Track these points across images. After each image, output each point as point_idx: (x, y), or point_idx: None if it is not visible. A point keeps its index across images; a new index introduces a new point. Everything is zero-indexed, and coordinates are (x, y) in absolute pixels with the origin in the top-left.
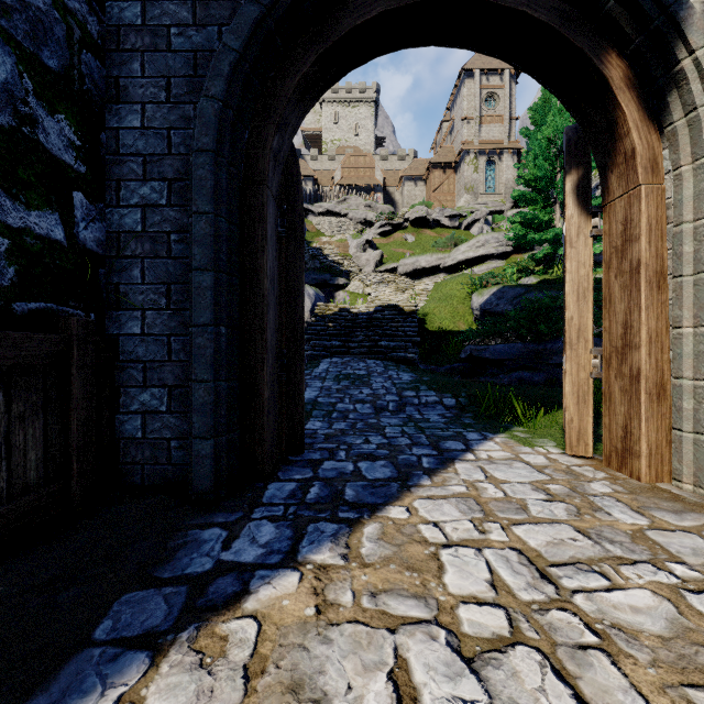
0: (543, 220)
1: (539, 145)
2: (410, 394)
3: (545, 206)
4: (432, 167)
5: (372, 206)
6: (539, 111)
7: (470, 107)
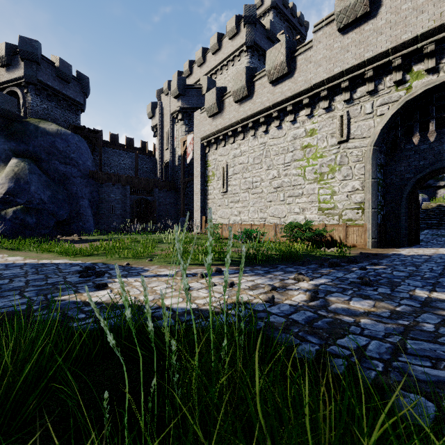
0: None
1: None
2: None
3: None
4: None
5: None
6: None
7: None
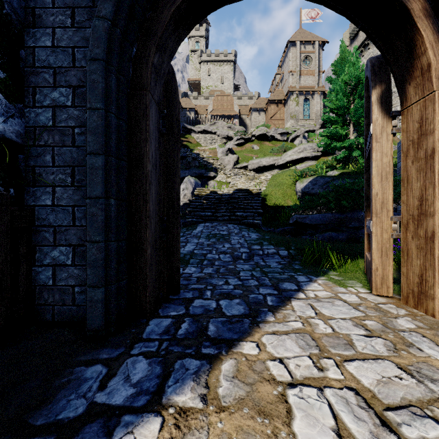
0: (342, 134)
1: (339, 86)
2: (257, 247)
3: (343, 125)
4: (270, 103)
5: (232, 127)
6: (338, 66)
7: (293, 65)
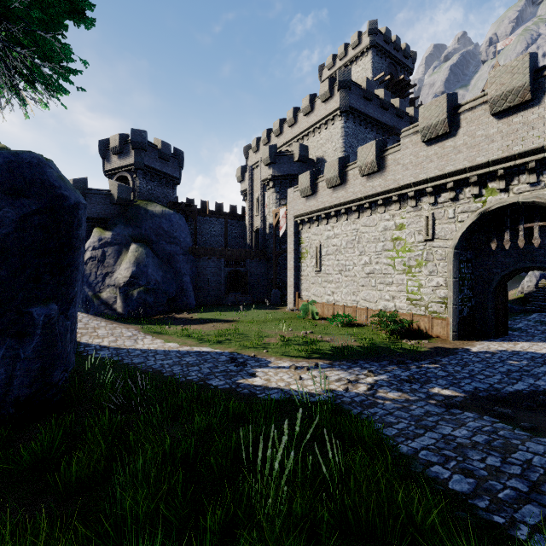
0: None
1: None
2: None
3: None
4: None
5: None
6: None
7: None
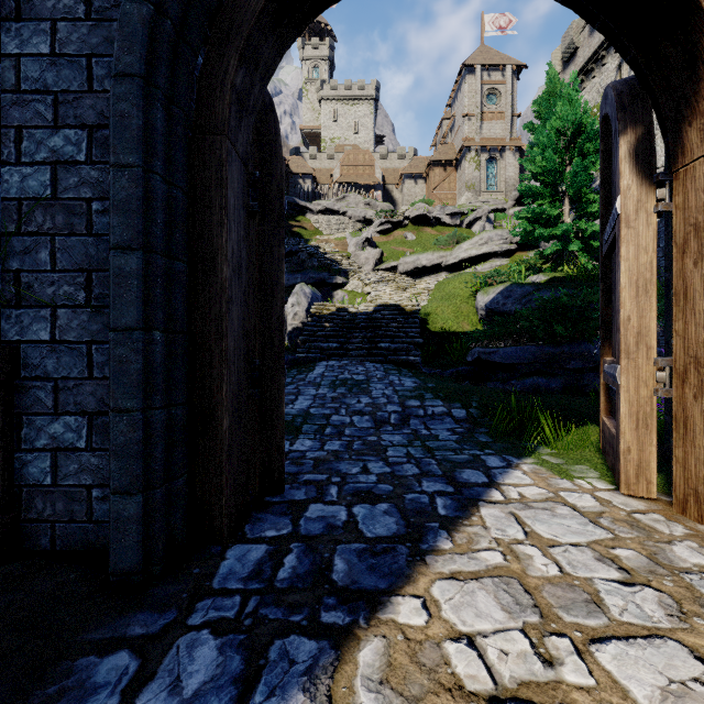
0: (552, 215)
1: (547, 136)
2: (415, 403)
3: (552, 200)
4: (433, 165)
5: (371, 204)
6: (544, 104)
7: (471, 103)
